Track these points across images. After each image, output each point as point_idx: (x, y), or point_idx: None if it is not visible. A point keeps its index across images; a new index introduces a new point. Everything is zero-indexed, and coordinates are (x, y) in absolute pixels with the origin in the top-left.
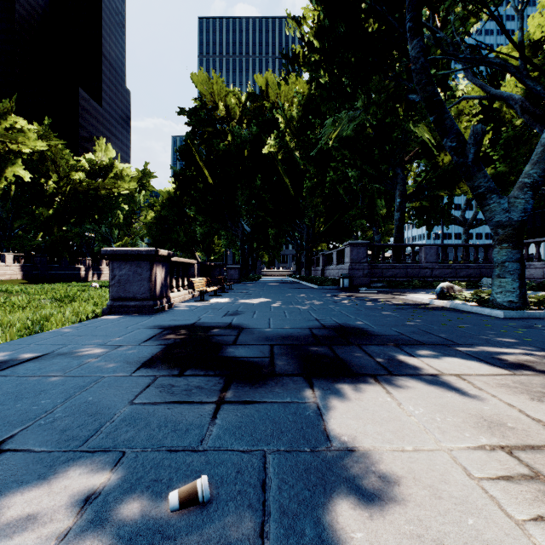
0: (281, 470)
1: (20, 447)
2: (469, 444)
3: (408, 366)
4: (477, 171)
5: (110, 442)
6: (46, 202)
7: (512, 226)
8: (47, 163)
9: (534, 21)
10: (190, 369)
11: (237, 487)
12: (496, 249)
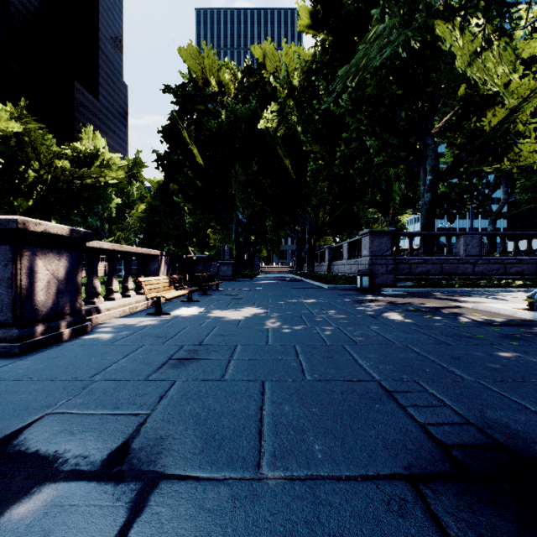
0: None
1: None
2: None
3: None
4: None
5: None
6: (26, 192)
7: None
8: (27, 149)
9: None
10: None
11: None
12: None
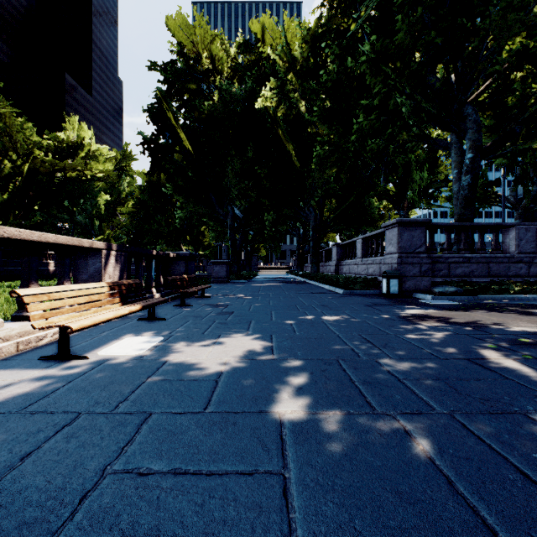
0: None
1: None
2: None
3: None
4: None
5: None
6: (2, 185)
7: None
8: (2, 138)
9: None
10: None
11: None
12: None
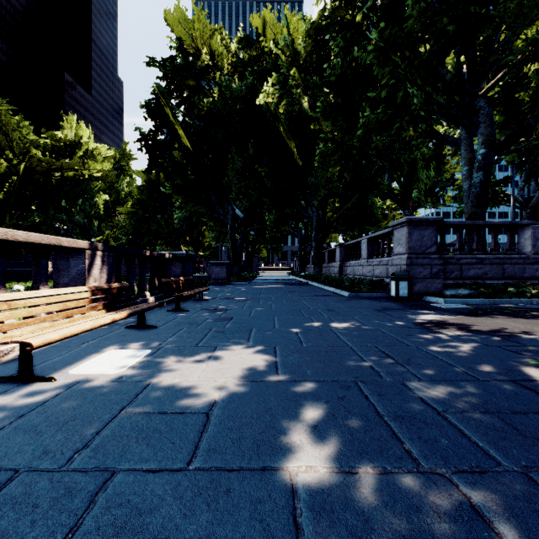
0: None
1: None
2: None
3: None
4: None
5: None
6: None
7: None
8: None
9: None
10: None
11: None
12: None
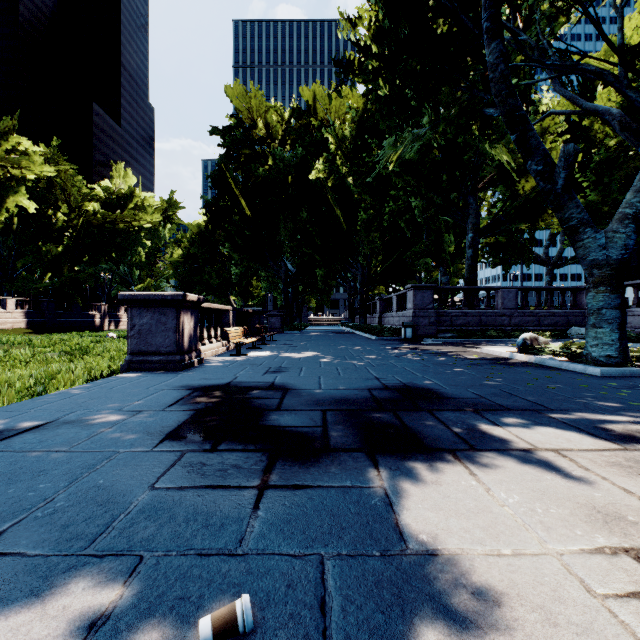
0: (344, 583)
1: (8, 549)
2: (583, 546)
3: (493, 438)
4: (568, 200)
5: (124, 542)
6: (54, 237)
7: (610, 265)
8: (55, 191)
9: (631, 23)
10: (225, 442)
11: (288, 608)
12: (590, 293)
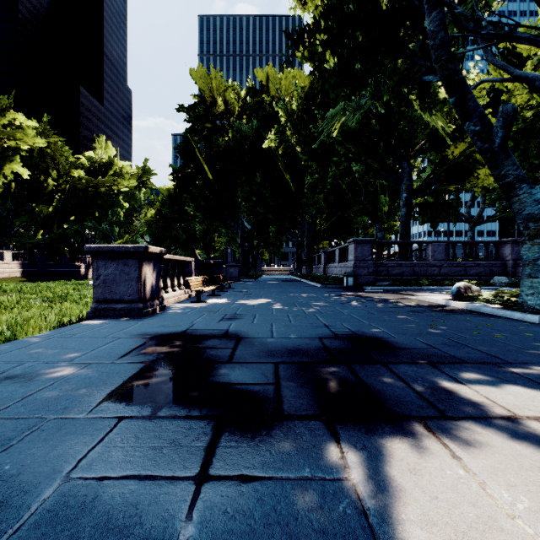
0: None
1: None
2: None
3: (462, 401)
4: (504, 158)
5: None
6: (46, 199)
7: None
8: (46, 160)
9: None
10: (168, 405)
11: None
12: (526, 245)
